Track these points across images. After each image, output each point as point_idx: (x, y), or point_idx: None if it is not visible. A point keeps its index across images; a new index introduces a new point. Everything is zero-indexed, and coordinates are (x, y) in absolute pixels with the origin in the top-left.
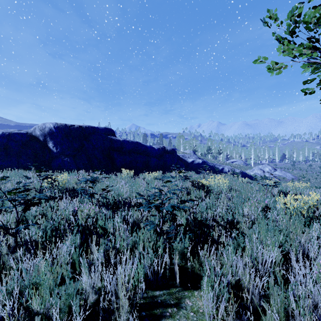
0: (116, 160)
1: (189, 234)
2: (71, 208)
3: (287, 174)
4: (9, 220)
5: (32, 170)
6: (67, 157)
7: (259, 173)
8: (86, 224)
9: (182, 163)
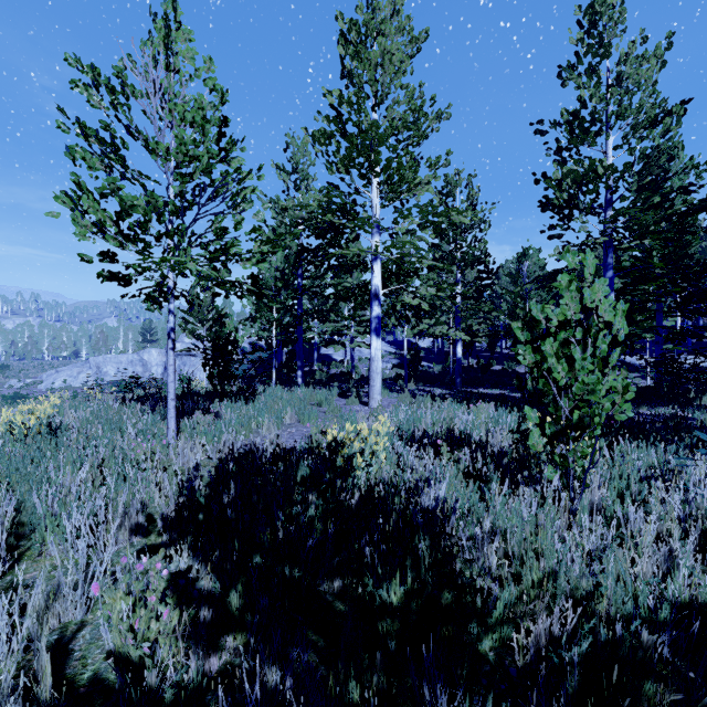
0: None
1: None
2: None
3: None
4: None
5: None
6: None
7: None
8: None
9: None
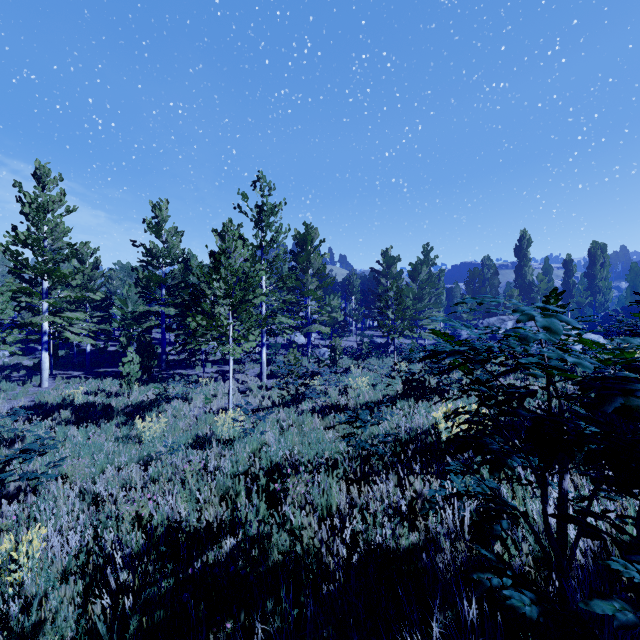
0: None
1: None
2: None
3: None
4: None
5: None
6: None
7: None
8: None
9: None
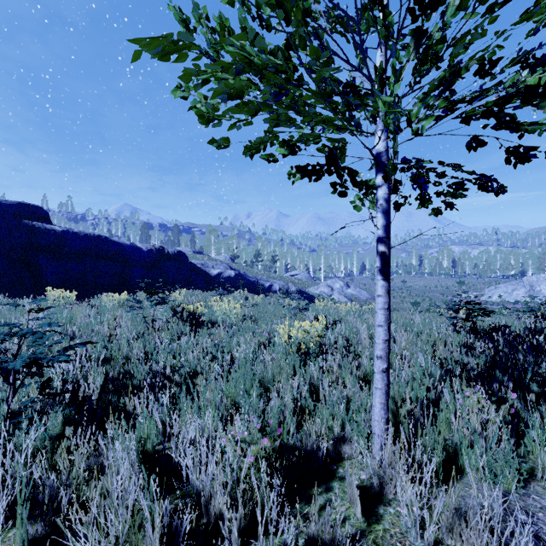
0: (45, 271)
1: (67, 410)
2: None
3: (362, 293)
4: None
5: None
6: None
7: (326, 292)
8: None
9: (200, 277)
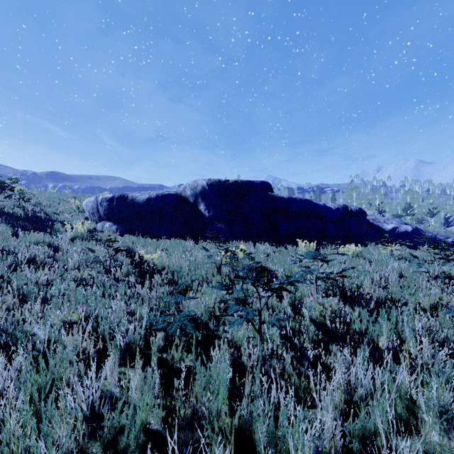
0: (279, 227)
1: None
2: (288, 297)
3: None
4: (208, 304)
5: (186, 239)
6: (221, 222)
7: None
8: (333, 326)
9: (374, 232)
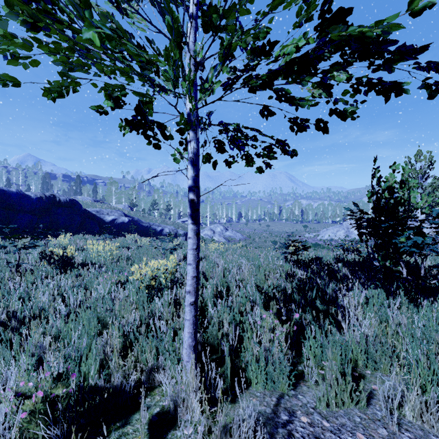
0: None
1: None
2: None
3: (237, 234)
4: None
5: None
6: None
7: (209, 235)
8: None
9: (94, 223)
